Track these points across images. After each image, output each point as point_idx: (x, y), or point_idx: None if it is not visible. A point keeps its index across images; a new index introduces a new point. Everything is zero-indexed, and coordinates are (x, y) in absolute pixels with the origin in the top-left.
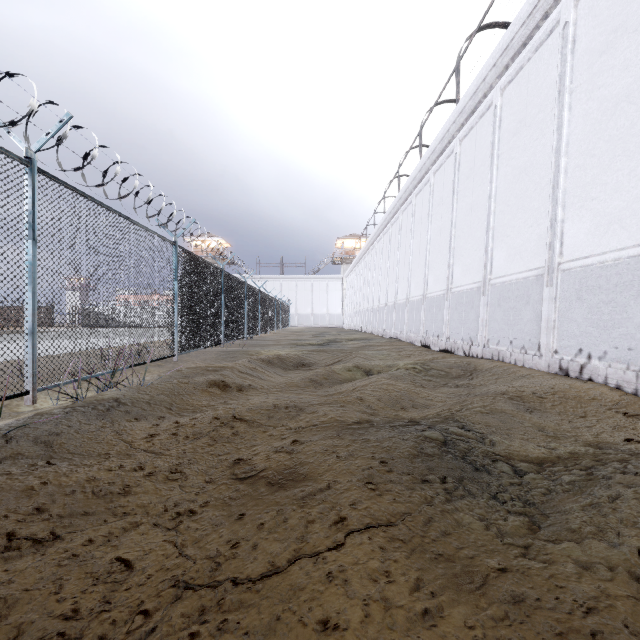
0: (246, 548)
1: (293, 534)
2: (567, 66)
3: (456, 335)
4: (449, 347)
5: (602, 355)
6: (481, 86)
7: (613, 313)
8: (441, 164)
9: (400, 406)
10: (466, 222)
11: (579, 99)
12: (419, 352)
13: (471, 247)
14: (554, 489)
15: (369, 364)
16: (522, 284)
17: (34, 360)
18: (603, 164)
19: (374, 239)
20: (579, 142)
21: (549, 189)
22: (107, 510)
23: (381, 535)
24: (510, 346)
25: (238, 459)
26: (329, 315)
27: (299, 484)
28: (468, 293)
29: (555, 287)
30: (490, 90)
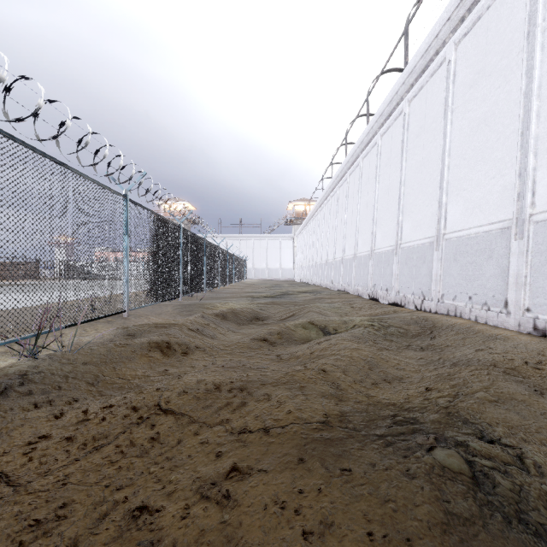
0: None
1: None
2: (539, 3)
3: (406, 289)
4: (399, 301)
5: None
6: (433, 43)
7: None
8: (389, 126)
9: (371, 381)
10: (416, 179)
11: None
12: (369, 305)
13: (422, 203)
14: None
15: (324, 320)
16: (483, 238)
17: None
18: None
19: (322, 201)
20: None
21: (516, 137)
22: None
23: None
24: (469, 302)
25: (139, 507)
26: (282, 269)
27: None
28: (419, 248)
29: (526, 240)
30: (443, 46)
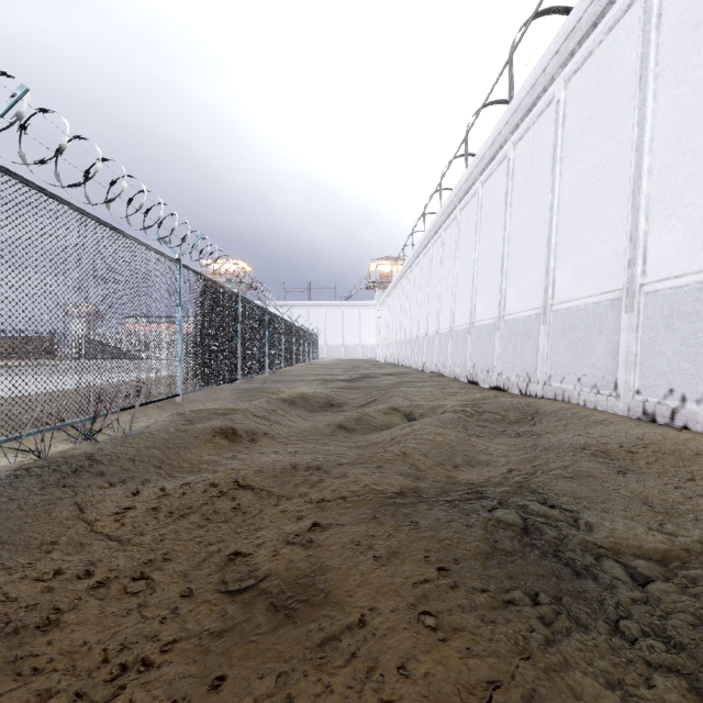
0: None
1: None
2: (651, 45)
3: (510, 370)
4: (501, 384)
5: (701, 397)
6: (540, 78)
7: None
8: (491, 173)
9: (453, 464)
10: (522, 238)
11: (667, 84)
12: (466, 390)
13: (528, 267)
14: None
15: (410, 405)
16: (593, 310)
17: None
18: (700, 161)
19: (412, 261)
20: (667, 136)
21: (627, 195)
22: (6, 665)
23: None
24: (578, 384)
25: (234, 553)
26: (362, 346)
27: (316, 612)
28: (524, 321)
29: (637, 313)
30: (551, 82)
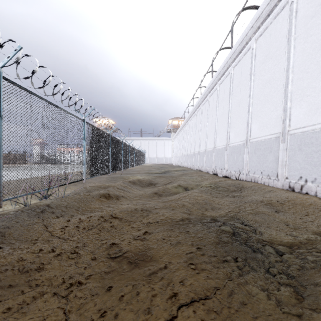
0: (110, 317)
1: (142, 307)
2: (292, 25)
3: (231, 168)
4: (227, 175)
5: (313, 180)
6: (245, 38)
7: (320, 157)
8: (223, 80)
9: (204, 209)
10: (236, 109)
11: (299, 42)
12: (212, 177)
13: (239, 122)
14: (304, 266)
15: (186, 184)
16: (267, 142)
17: (0, 184)
18: (313, 77)
19: (188, 119)
20: (299, 65)
21: (282, 91)
22: (25, 283)
23: (201, 308)
24: (261, 174)
25: (112, 243)
26: (165, 158)
27: (147, 264)
28: (238, 146)
29: (286, 143)
30: (249, 40)
